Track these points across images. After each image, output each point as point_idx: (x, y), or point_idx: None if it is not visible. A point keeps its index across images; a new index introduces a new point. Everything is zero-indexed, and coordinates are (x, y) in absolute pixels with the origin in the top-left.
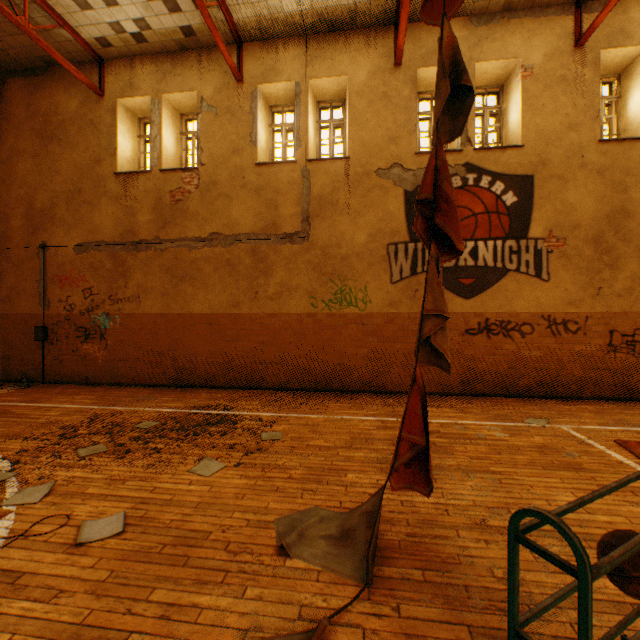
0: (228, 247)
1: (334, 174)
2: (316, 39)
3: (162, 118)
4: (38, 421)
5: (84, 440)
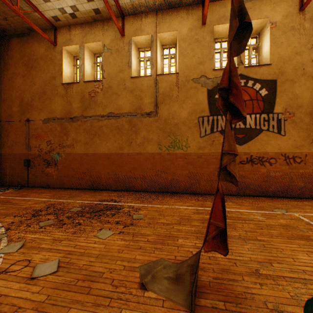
0: (117, 119)
1: (170, 81)
2: (161, 13)
3: (84, 55)
4: (22, 207)
5: (43, 217)
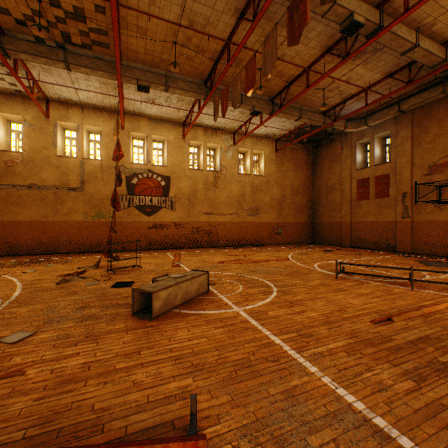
0: (41, 191)
1: (96, 165)
2: (88, 109)
3: None
4: None
5: None
